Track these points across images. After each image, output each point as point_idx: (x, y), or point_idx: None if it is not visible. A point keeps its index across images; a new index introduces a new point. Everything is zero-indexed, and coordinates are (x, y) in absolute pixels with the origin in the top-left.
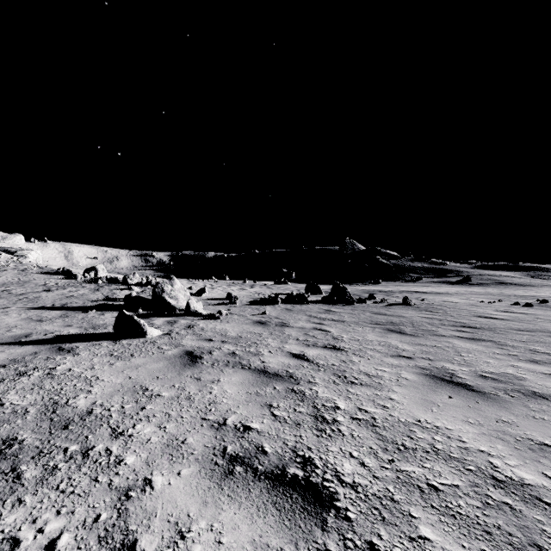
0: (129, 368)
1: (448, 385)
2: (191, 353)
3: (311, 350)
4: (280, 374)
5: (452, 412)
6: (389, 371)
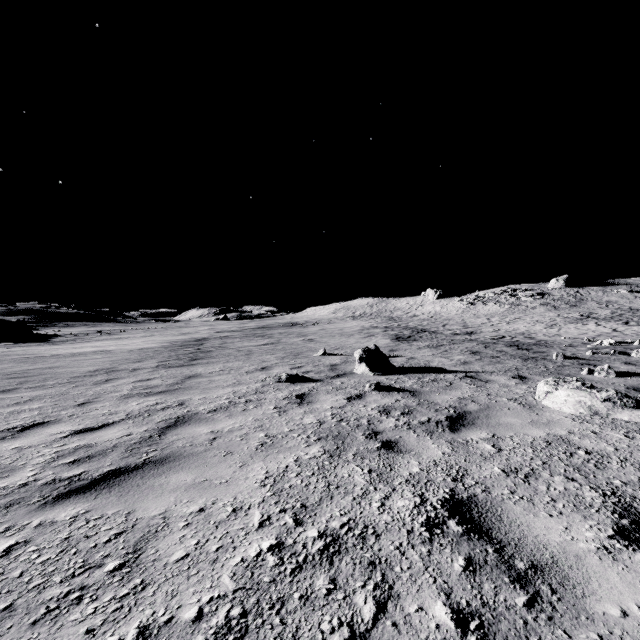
0: (212, 484)
1: (169, 392)
2: (77, 490)
3: (52, 431)
4: (176, 420)
5: (214, 390)
6: (141, 402)
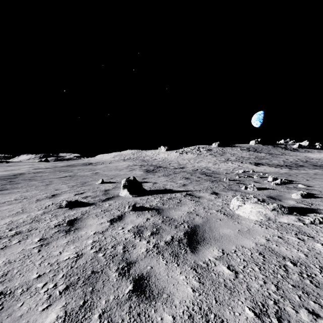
0: None
1: None
2: None
3: None
4: None
5: None
6: None
